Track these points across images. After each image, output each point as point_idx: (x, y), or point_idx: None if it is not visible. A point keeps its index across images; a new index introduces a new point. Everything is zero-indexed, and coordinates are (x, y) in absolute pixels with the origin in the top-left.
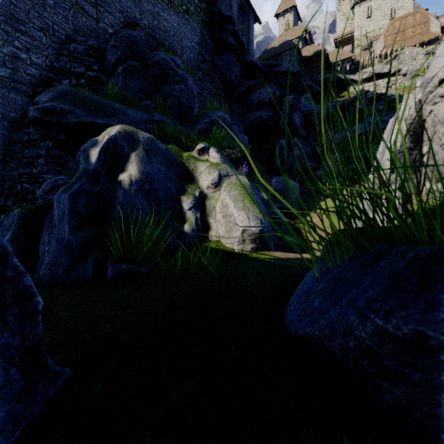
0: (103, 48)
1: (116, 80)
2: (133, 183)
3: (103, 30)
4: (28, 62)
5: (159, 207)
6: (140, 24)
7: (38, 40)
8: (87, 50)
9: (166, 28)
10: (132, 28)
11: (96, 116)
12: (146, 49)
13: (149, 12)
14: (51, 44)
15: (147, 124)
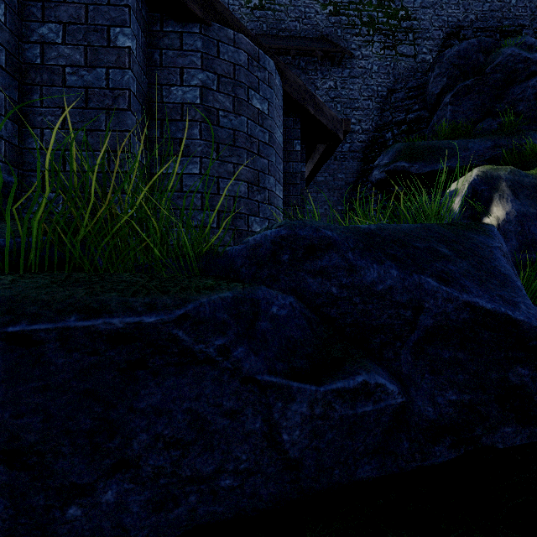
0: (422, 82)
1: (443, 112)
2: (502, 225)
3: (421, 62)
4: (360, 132)
5: (535, 247)
6: (464, 25)
7: (366, 109)
8: (406, 94)
9: (502, 2)
10: (453, 38)
11: (435, 163)
12: (479, 54)
13: (477, 1)
14: (376, 106)
15: (493, 151)
